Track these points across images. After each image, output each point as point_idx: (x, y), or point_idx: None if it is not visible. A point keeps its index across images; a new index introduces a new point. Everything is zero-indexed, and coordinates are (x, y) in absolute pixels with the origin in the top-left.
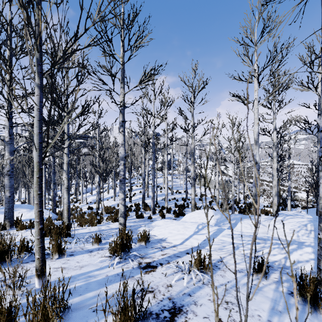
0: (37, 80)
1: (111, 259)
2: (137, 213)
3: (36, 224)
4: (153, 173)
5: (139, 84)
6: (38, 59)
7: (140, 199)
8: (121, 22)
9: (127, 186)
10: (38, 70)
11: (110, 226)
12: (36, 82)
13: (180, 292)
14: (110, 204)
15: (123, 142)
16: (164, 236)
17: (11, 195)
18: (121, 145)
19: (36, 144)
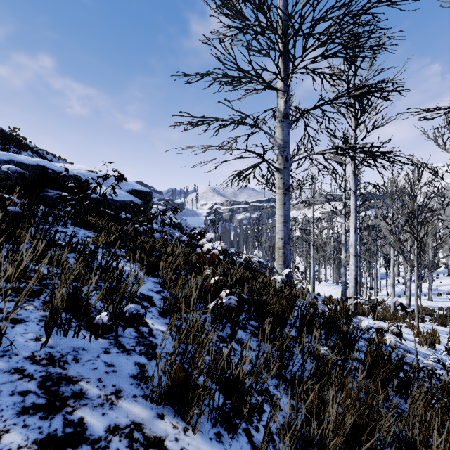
0: (416, 258)
1: None
2: None
3: (415, 311)
4: None
5: None
6: (416, 250)
7: None
8: None
9: None
10: (416, 254)
11: (437, 327)
12: (415, 258)
13: None
14: (425, 304)
15: None
16: None
17: (345, 280)
18: None
19: (416, 282)
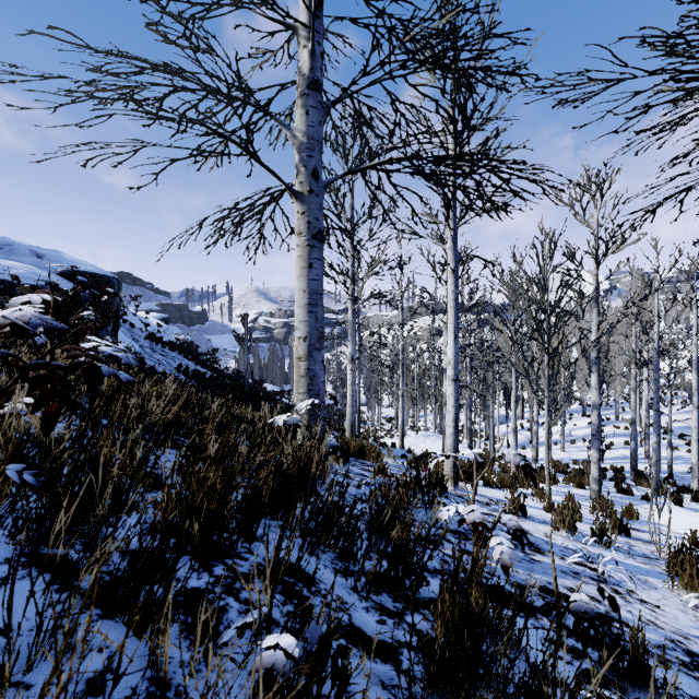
0: (546, 383)
1: (594, 512)
2: (618, 484)
3: (546, 469)
4: (656, 419)
5: (623, 309)
6: (547, 370)
7: (624, 459)
8: (593, 228)
9: (589, 424)
10: (547, 376)
11: (573, 491)
12: (545, 384)
13: (660, 543)
14: (556, 456)
15: (597, 385)
16: (665, 523)
17: None
18: (594, 389)
19: (546, 422)
